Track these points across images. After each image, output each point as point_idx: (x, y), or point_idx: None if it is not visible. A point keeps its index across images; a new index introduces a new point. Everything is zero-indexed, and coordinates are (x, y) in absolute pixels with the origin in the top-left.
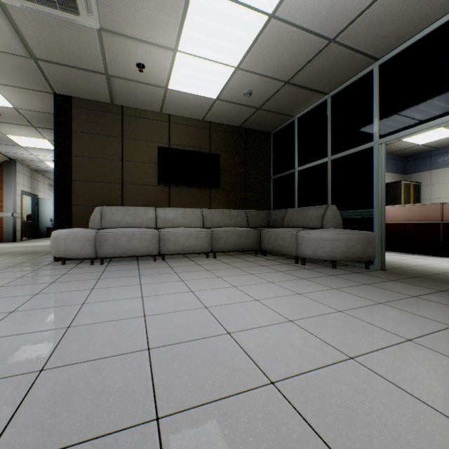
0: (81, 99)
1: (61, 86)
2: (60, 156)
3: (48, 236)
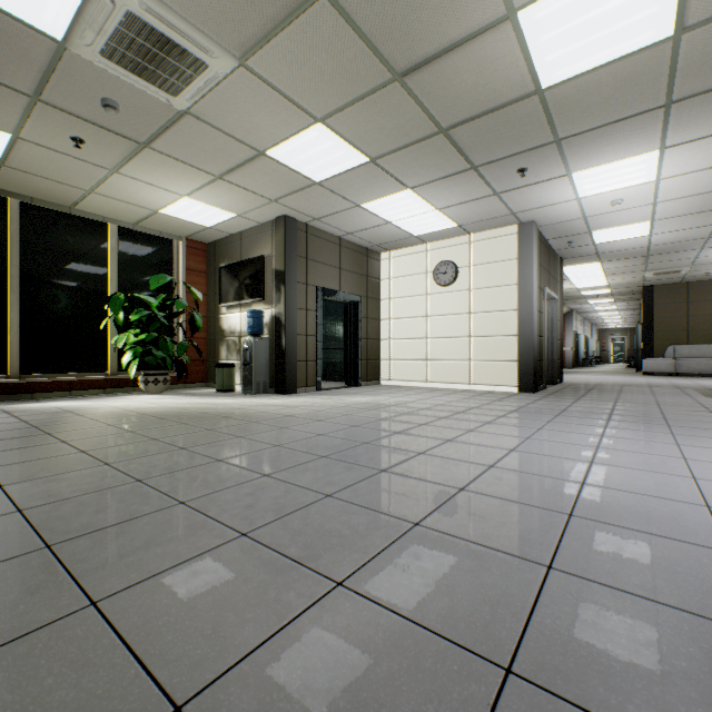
0: (657, 285)
1: (649, 284)
2: (645, 319)
3: (583, 366)
